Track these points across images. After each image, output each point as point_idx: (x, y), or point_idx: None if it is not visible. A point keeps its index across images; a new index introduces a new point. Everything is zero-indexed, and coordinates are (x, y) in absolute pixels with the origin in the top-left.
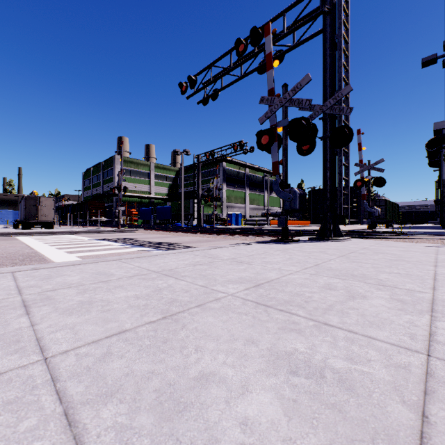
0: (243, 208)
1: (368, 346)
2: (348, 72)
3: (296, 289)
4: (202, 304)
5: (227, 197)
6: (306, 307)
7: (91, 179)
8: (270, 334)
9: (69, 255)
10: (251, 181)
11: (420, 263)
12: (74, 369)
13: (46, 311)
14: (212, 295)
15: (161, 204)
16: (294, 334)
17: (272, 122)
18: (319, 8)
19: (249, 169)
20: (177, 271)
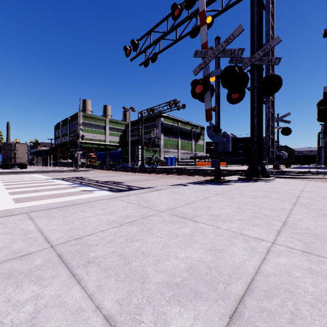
0: (176, 153)
1: None
2: (273, 29)
3: None
4: None
5: (164, 144)
6: None
7: (60, 130)
8: None
9: (8, 197)
10: (182, 132)
11: None
12: None
13: None
14: None
15: (114, 149)
16: None
17: (206, 73)
18: None
19: (181, 123)
20: (88, 243)
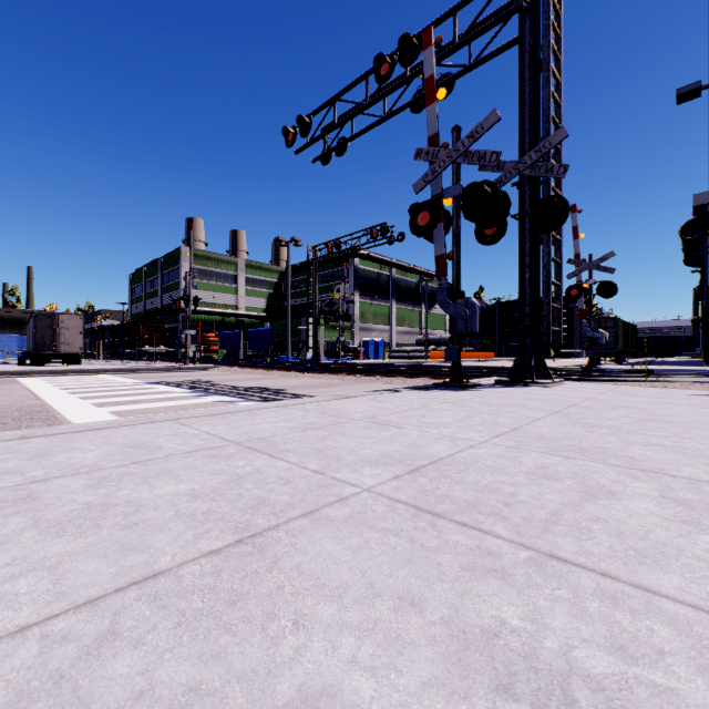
0: (387, 332)
1: (648, 613)
2: (559, 108)
3: (486, 478)
4: (314, 510)
5: (361, 315)
6: (510, 517)
7: (143, 284)
8: (445, 583)
9: (98, 410)
10: (399, 289)
11: (692, 425)
12: (25, 680)
13: (16, 527)
14: (333, 490)
15: (256, 325)
16: (494, 581)
17: (436, 190)
18: (512, 4)
19: (397, 269)
20: (273, 441)
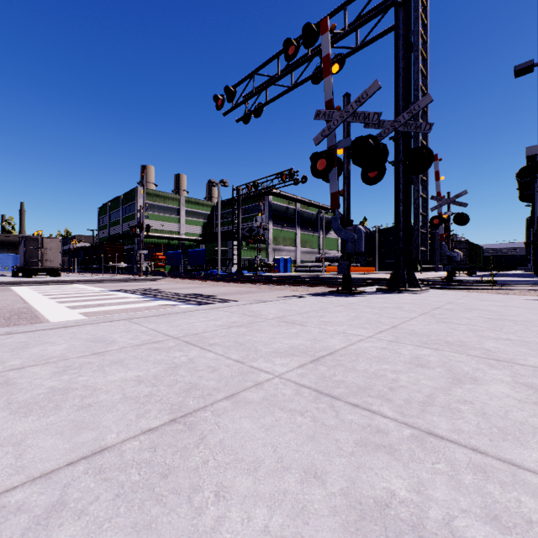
0: (293, 252)
1: (515, 485)
2: (426, 80)
3: (372, 366)
4: (235, 393)
5: (274, 238)
6: (394, 399)
7: (108, 216)
8: (343, 457)
9: (71, 311)
10: (303, 219)
11: (531, 323)
12: None
13: None
14: (250, 376)
15: (193, 246)
16: (383, 455)
17: (331, 143)
18: None
19: (301, 204)
20: (204, 336)
